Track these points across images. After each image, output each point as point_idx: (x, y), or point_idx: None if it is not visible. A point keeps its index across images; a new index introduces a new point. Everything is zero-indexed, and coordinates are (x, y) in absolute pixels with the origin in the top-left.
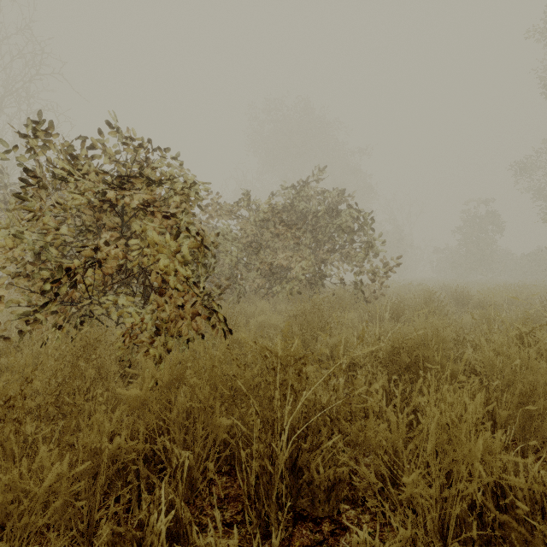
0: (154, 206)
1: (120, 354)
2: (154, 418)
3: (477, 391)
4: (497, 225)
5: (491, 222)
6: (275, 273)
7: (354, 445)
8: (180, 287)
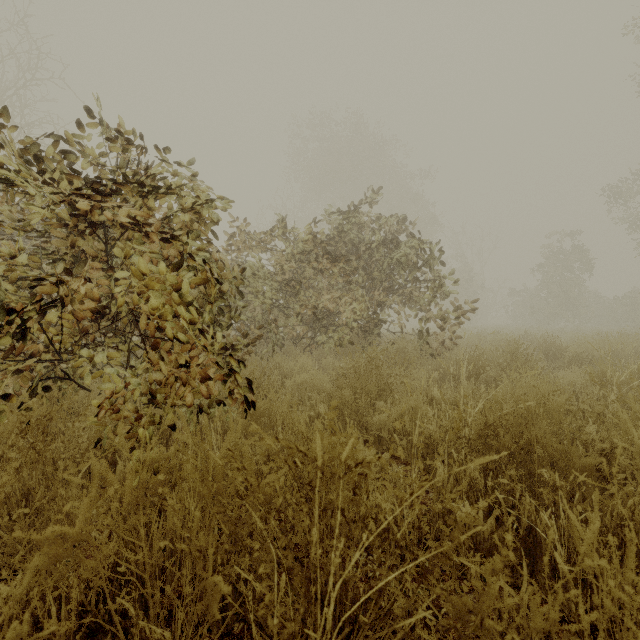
0: (147, 224)
1: None
2: (101, 568)
3: (637, 504)
4: (586, 262)
5: (579, 259)
6: (320, 319)
7: (458, 636)
8: (182, 338)
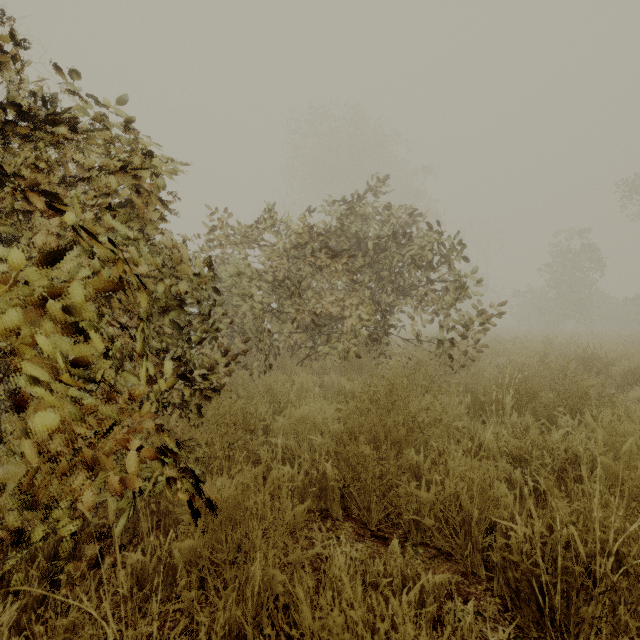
0: (17, 176)
1: None
2: None
3: None
4: (598, 261)
5: (590, 258)
6: (321, 326)
7: None
8: (63, 392)
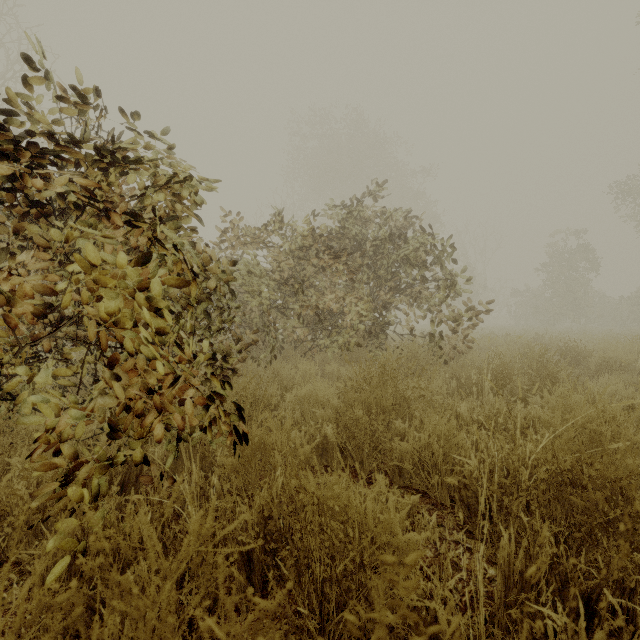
0: (106, 201)
1: (40, 474)
2: None
3: None
4: (592, 261)
5: (585, 258)
6: (323, 321)
7: None
8: (148, 351)
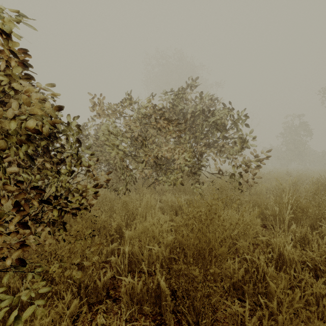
0: None
1: None
2: None
3: None
4: (309, 131)
5: (305, 129)
6: (161, 165)
7: None
8: None
